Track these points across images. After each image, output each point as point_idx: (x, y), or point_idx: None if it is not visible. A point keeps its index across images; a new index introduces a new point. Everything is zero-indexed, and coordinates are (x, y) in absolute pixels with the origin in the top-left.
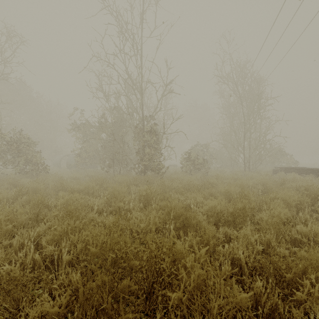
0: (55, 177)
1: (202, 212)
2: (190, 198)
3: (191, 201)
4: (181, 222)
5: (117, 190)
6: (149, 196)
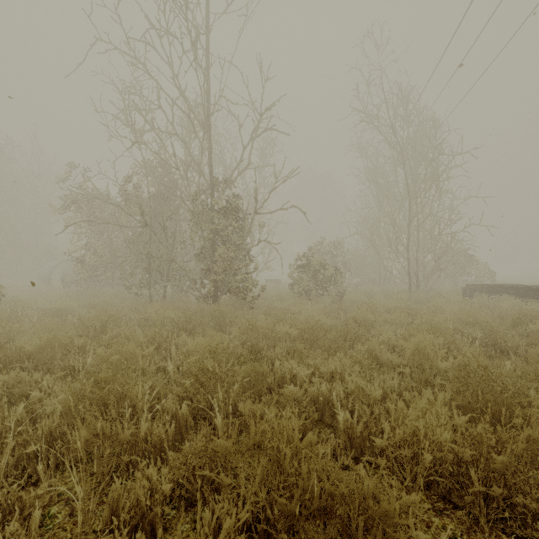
0: (1, 310)
1: (379, 445)
2: (324, 373)
3: (332, 391)
4: (322, 538)
5: (125, 354)
6: (212, 375)
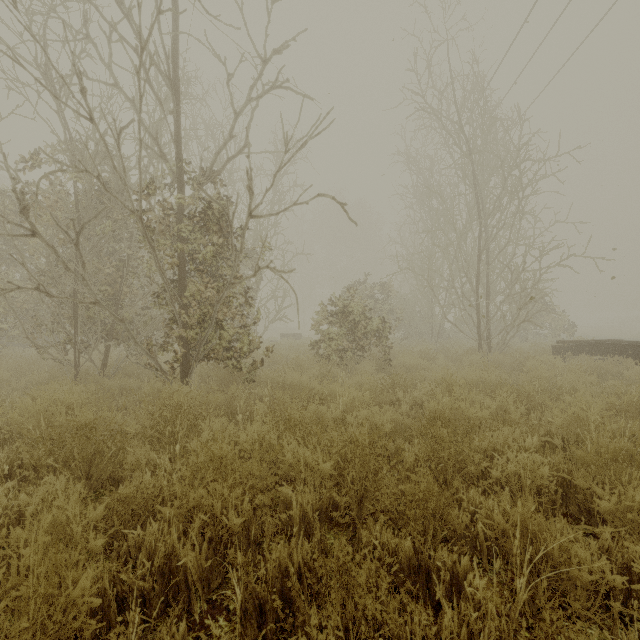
0: None
1: None
2: None
3: None
4: None
5: None
6: None
